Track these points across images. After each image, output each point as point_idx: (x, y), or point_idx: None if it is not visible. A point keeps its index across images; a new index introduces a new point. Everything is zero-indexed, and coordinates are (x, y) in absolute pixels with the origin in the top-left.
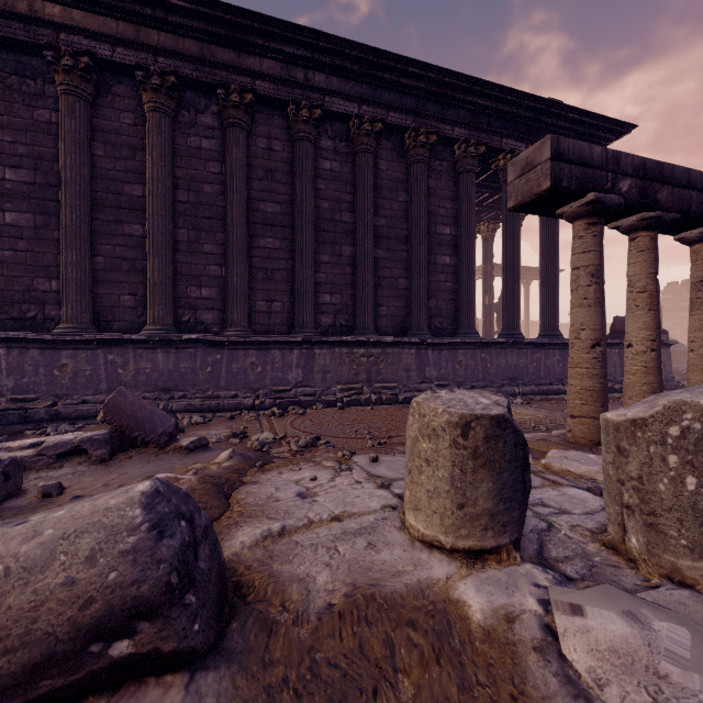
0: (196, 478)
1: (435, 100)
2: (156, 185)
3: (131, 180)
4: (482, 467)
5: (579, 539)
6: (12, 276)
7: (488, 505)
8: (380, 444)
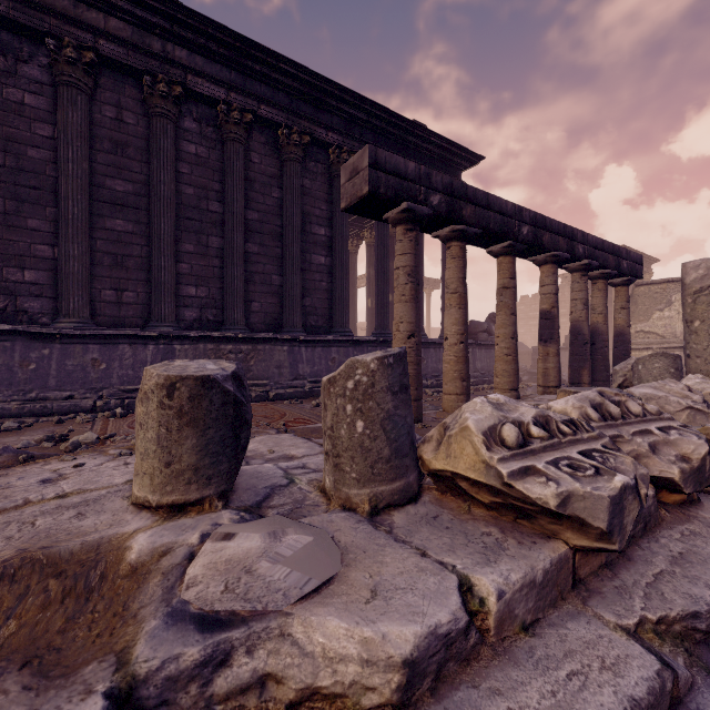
0: None
1: (309, 102)
2: None
3: None
4: (187, 425)
5: (309, 490)
6: None
7: (192, 461)
8: None
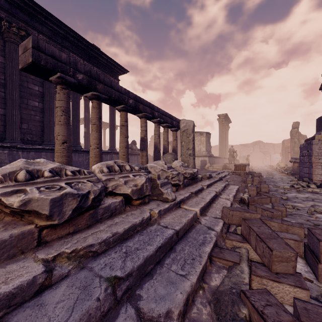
0: None
1: (25, 12)
2: None
3: None
4: None
5: None
6: None
7: None
8: None
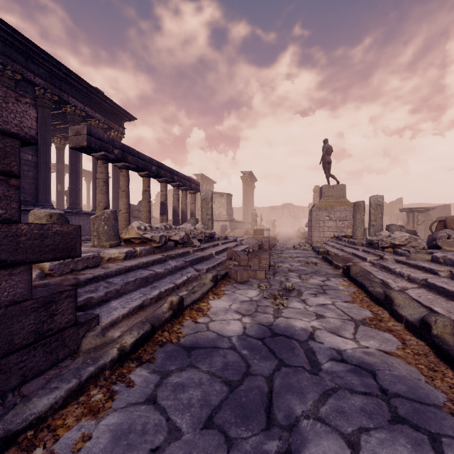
0: None
1: (20, 52)
2: None
3: None
4: None
5: None
6: None
7: None
8: None
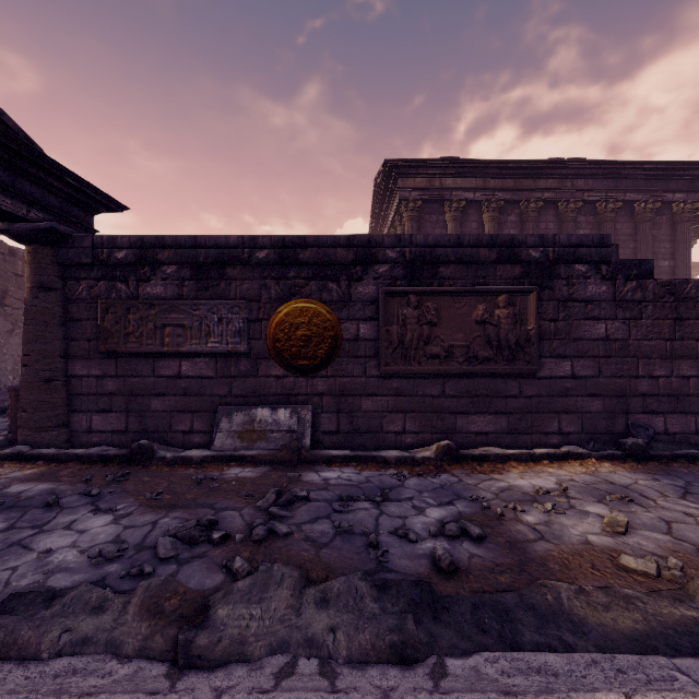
0: None
1: (659, 179)
2: None
3: None
4: None
5: None
6: None
7: None
8: None
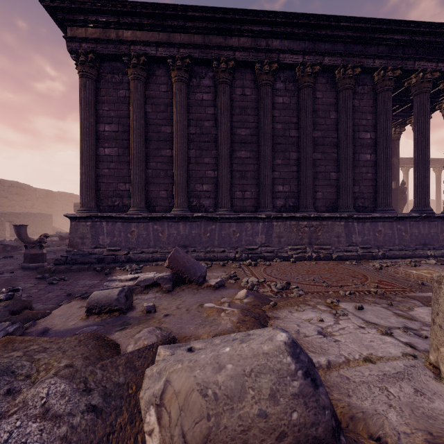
0: (238, 311)
1: (359, 42)
2: (179, 125)
3: (165, 124)
4: None
5: None
6: (108, 182)
7: None
8: (350, 294)
